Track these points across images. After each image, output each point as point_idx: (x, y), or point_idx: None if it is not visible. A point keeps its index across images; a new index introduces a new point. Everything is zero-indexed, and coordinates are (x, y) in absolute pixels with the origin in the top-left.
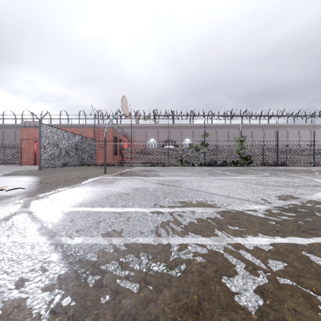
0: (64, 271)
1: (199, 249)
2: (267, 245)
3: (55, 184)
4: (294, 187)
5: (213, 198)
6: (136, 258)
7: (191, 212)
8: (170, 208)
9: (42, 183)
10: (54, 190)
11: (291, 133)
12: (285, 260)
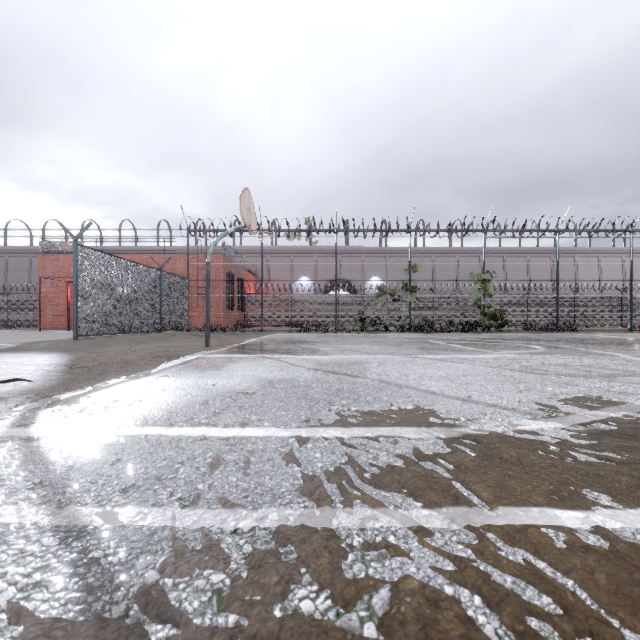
0: (67, 614)
1: (415, 544)
2: (580, 532)
3: (101, 372)
4: (605, 379)
5: (435, 404)
6: (259, 570)
7: (390, 440)
8: (343, 429)
9: (74, 368)
10: (95, 385)
11: (584, 265)
12: (639, 579)
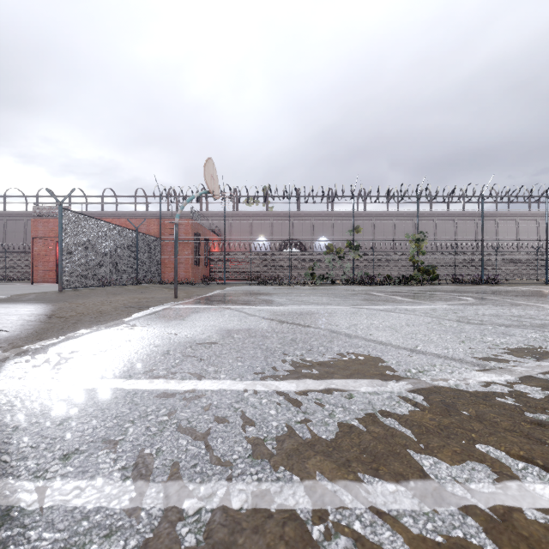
0: None
1: (386, 535)
2: None
3: (76, 321)
4: (538, 329)
5: (385, 354)
6: None
7: (345, 393)
8: (297, 382)
9: (53, 318)
10: (67, 335)
11: (504, 227)
12: None
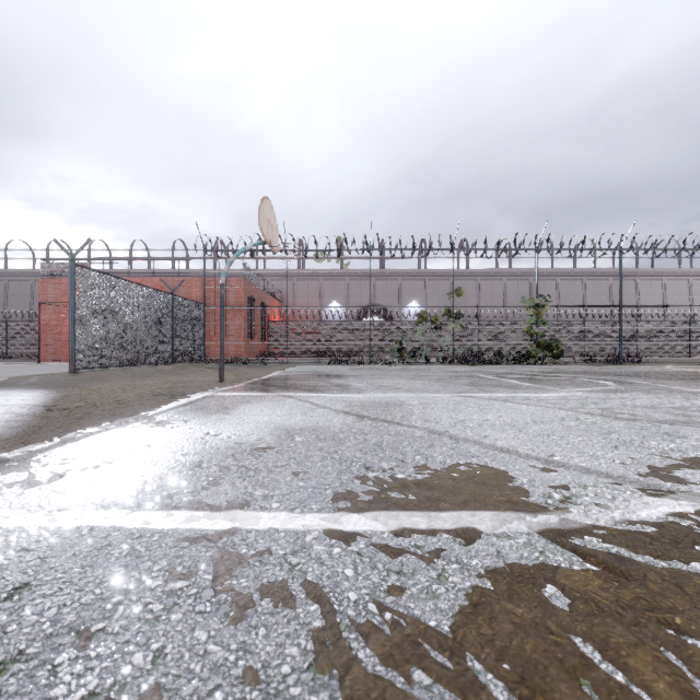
0: None
1: None
2: None
3: (82, 415)
4: None
5: (510, 468)
6: None
7: (459, 536)
8: (386, 516)
9: (52, 411)
10: (65, 436)
11: (646, 289)
12: None
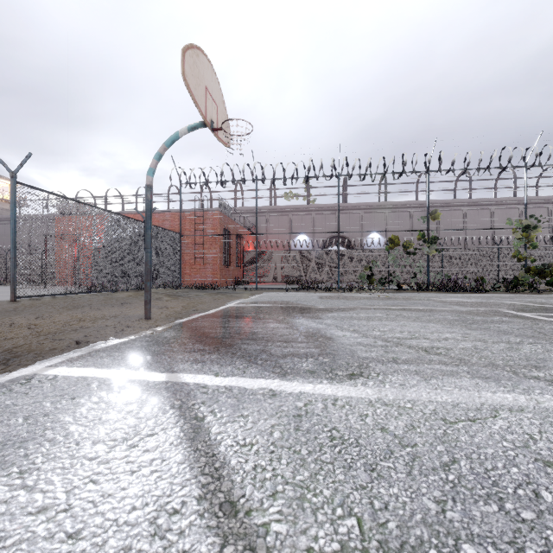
0: None
1: None
2: None
3: None
4: None
5: None
6: None
7: None
8: None
9: None
10: None
11: None
12: None
